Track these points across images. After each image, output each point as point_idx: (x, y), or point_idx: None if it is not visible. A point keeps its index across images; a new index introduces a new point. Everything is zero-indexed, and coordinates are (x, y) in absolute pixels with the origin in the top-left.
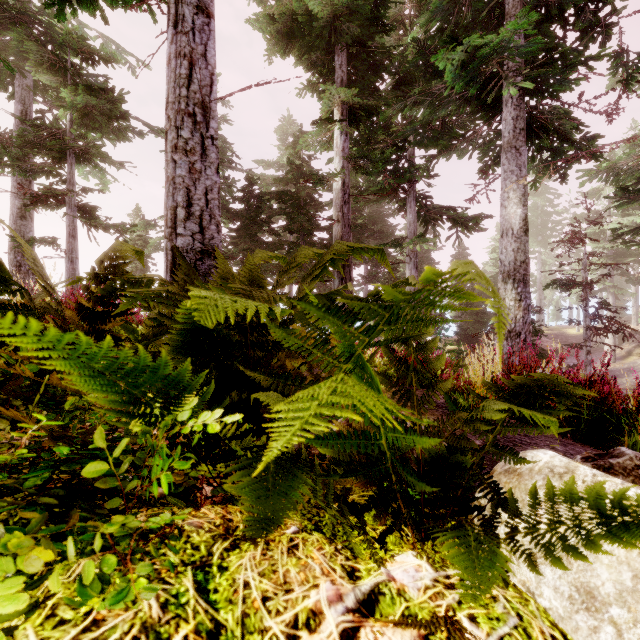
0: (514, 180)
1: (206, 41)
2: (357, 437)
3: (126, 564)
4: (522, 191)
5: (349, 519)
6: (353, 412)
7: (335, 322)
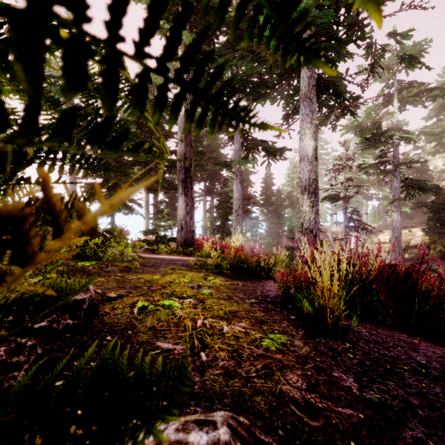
0: (309, 121)
1: None
2: None
3: None
4: (314, 129)
5: None
6: None
7: None
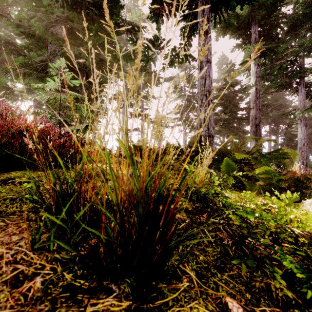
0: None
1: (209, 71)
2: (268, 178)
3: (231, 190)
4: None
5: (266, 195)
6: (267, 174)
7: (263, 158)
